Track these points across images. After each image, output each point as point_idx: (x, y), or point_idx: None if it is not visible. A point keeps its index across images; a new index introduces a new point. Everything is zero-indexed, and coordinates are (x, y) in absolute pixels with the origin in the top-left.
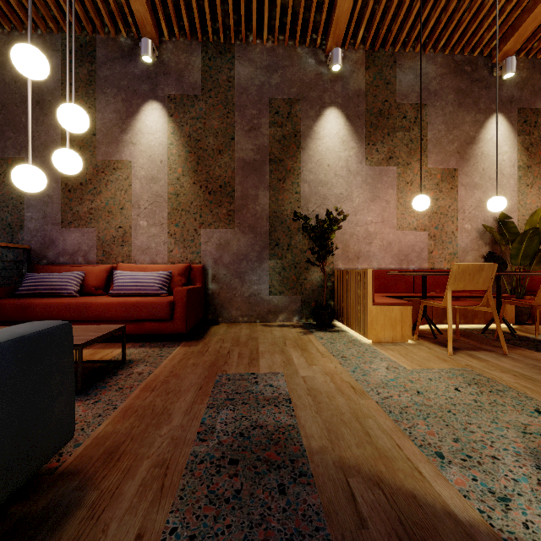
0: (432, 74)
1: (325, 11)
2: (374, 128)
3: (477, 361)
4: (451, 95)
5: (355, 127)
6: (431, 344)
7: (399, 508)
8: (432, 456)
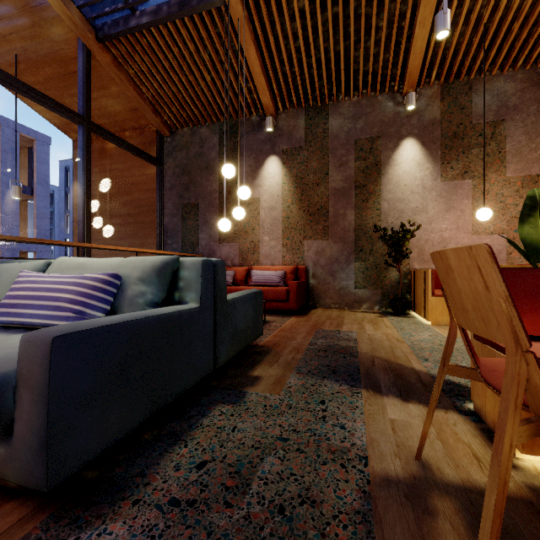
0: (511, 91)
1: (400, 68)
2: (448, 149)
3: None
4: (534, 106)
5: (430, 150)
6: None
7: (391, 365)
8: (421, 359)
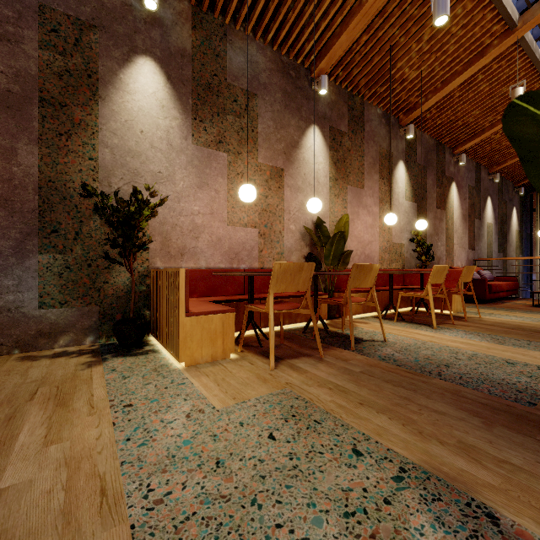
0: (262, 65)
1: None
2: (201, 101)
3: (297, 374)
4: (279, 93)
5: (178, 93)
6: (255, 356)
7: None
8: None
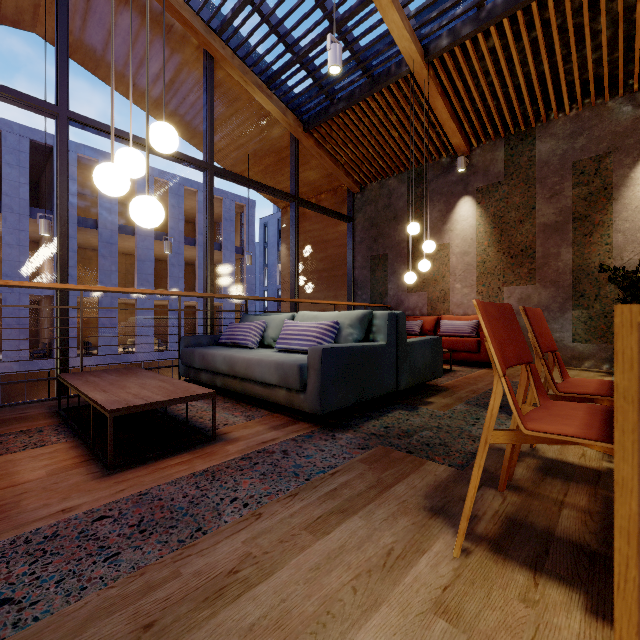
0: None
1: (637, 65)
2: None
3: None
4: None
5: None
6: None
7: None
8: None
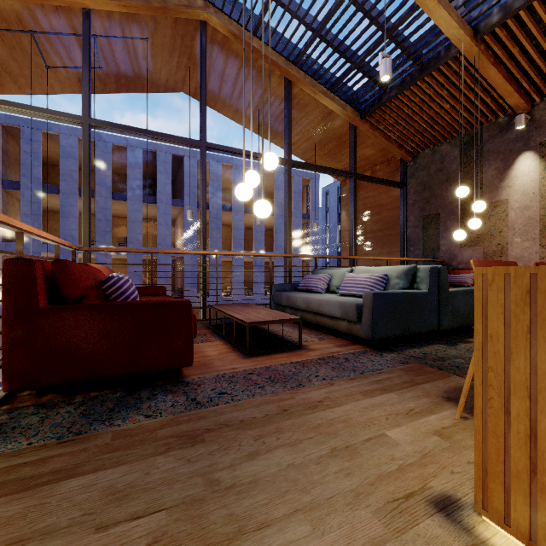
0: None
1: None
2: None
3: None
4: None
5: None
6: None
7: None
8: None
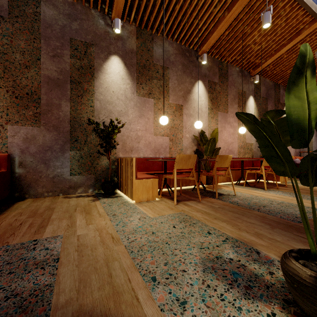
0: (171, 52)
1: None
2: (141, 74)
3: (187, 207)
4: (180, 65)
5: (130, 71)
6: (167, 199)
7: None
8: (149, 282)
